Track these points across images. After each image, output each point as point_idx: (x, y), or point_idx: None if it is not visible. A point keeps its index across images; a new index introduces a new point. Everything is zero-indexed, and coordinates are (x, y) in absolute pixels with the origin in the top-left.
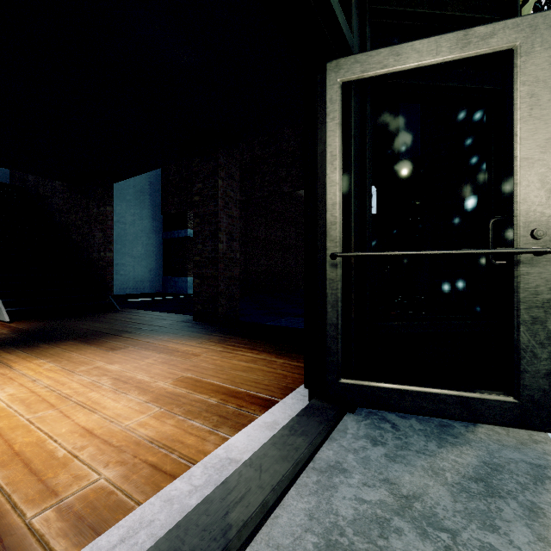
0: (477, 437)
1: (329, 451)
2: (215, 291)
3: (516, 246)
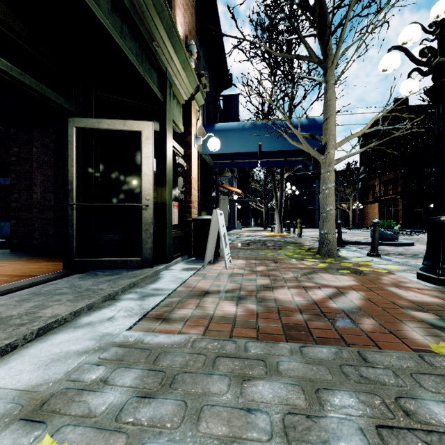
0: (127, 273)
1: (56, 281)
2: (30, 228)
3: (141, 203)
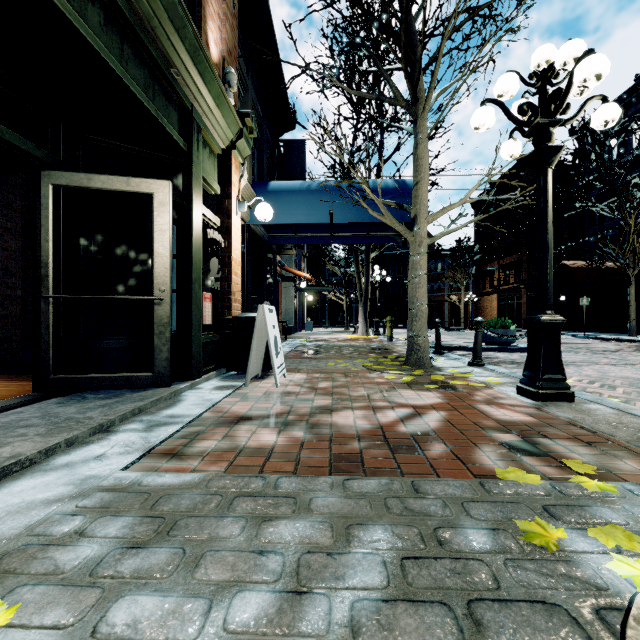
0: (131, 395)
1: (20, 409)
2: None
3: (153, 295)
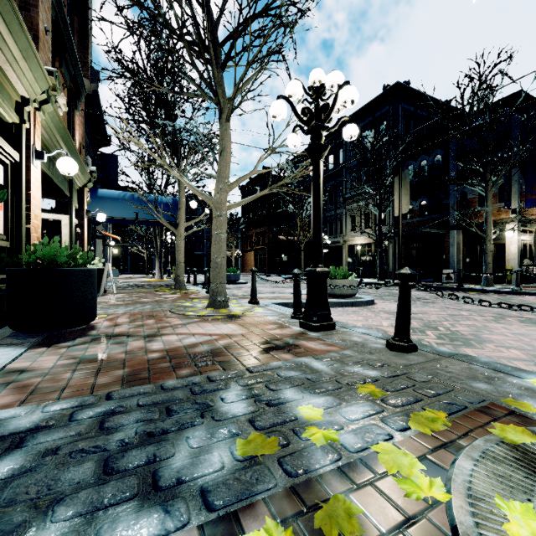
0: None
1: None
2: None
3: None
